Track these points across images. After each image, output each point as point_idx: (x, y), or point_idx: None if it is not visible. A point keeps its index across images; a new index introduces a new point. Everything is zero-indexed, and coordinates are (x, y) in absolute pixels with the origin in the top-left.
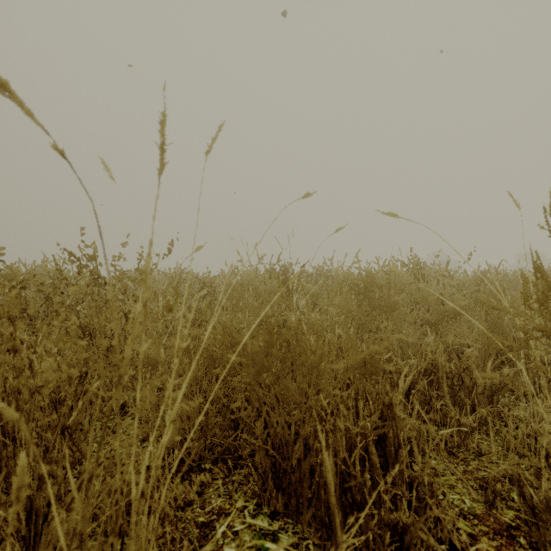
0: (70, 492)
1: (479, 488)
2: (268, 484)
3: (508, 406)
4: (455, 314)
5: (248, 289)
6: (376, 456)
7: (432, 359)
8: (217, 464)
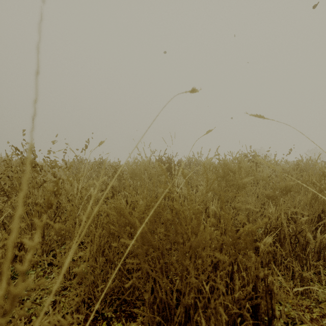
0: None
1: None
2: None
3: None
4: (287, 191)
5: (145, 172)
6: None
7: (275, 224)
8: (117, 312)
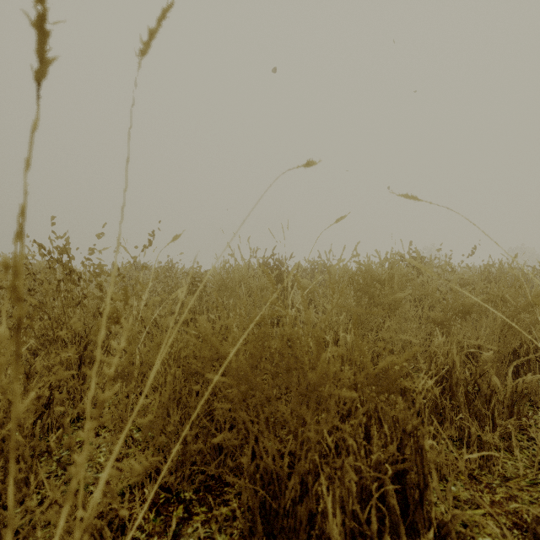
0: (18, 533)
1: (516, 530)
2: (258, 528)
3: (526, 415)
4: (465, 312)
5: (241, 284)
6: (395, 501)
7: (443, 364)
8: (199, 492)
